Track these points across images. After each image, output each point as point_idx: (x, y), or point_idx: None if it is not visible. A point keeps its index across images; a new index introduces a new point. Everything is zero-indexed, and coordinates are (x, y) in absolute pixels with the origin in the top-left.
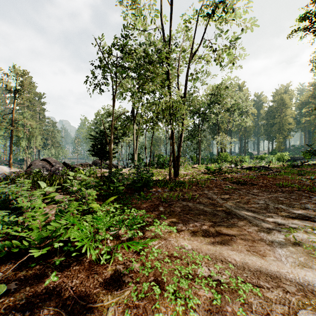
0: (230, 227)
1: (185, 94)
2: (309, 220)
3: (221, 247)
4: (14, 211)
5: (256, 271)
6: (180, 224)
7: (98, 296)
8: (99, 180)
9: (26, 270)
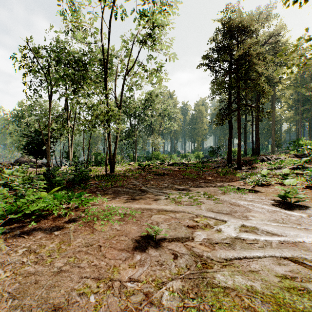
0: (140, 197)
1: (120, 102)
2: (183, 190)
3: (132, 204)
4: None
5: (144, 209)
6: (110, 198)
7: (63, 225)
8: (42, 176)
9: (8, 226)
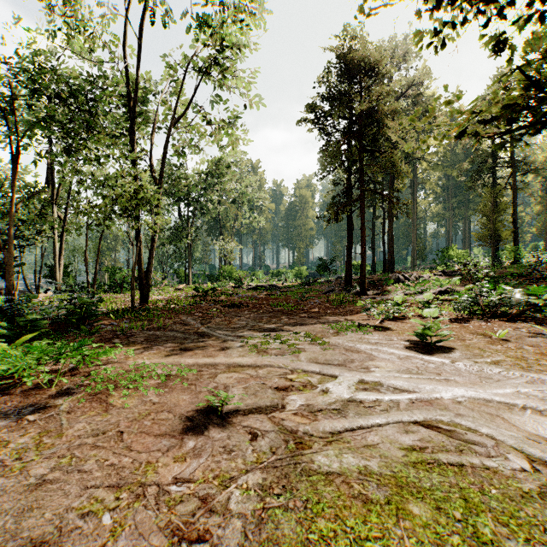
0: (197, 345)
1: (160, 174)
2: (272, 331)
3: (181, 358)
4: None
5: (203, 365)
6: (141, 350)
7: (47, 403)
8: None
9: None
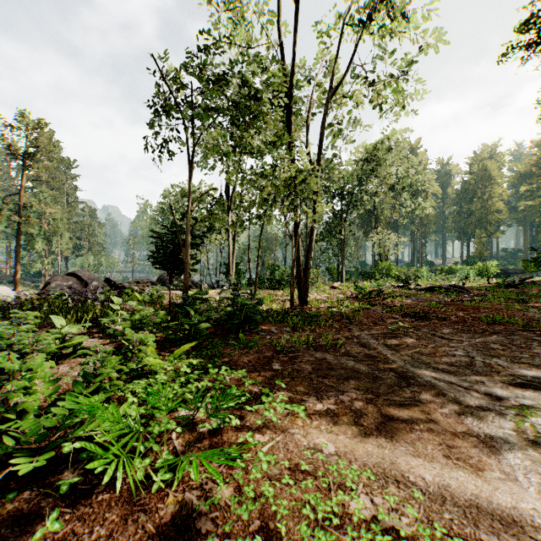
0: (407, 404)
1: (319, 158)
2: None
3: (394, 448)
4: (2, 372)
5: (469, 507)
6: (312, 399)
7: None
8: (164, 313)
9: (2, 502)
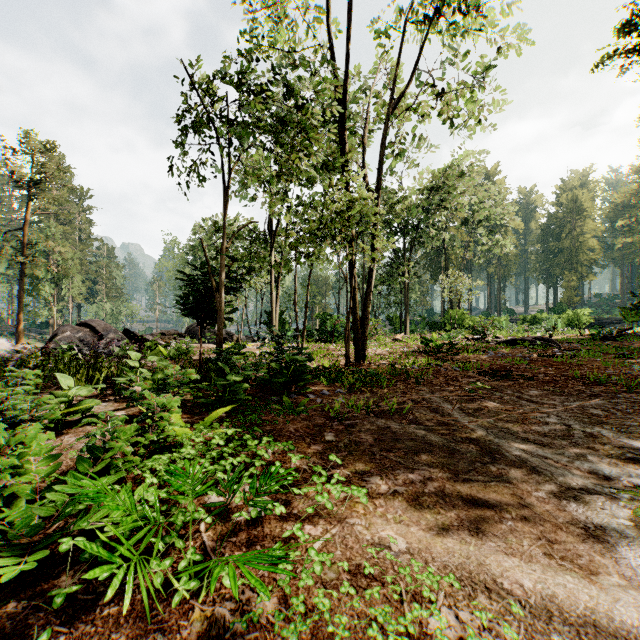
0: (494, 486)
1: (379, 185)
2: None
3: (481, 543)
4: None
5: (584, 625)
6: (375, 479)
7: None
8: (192, 371)
9: None
